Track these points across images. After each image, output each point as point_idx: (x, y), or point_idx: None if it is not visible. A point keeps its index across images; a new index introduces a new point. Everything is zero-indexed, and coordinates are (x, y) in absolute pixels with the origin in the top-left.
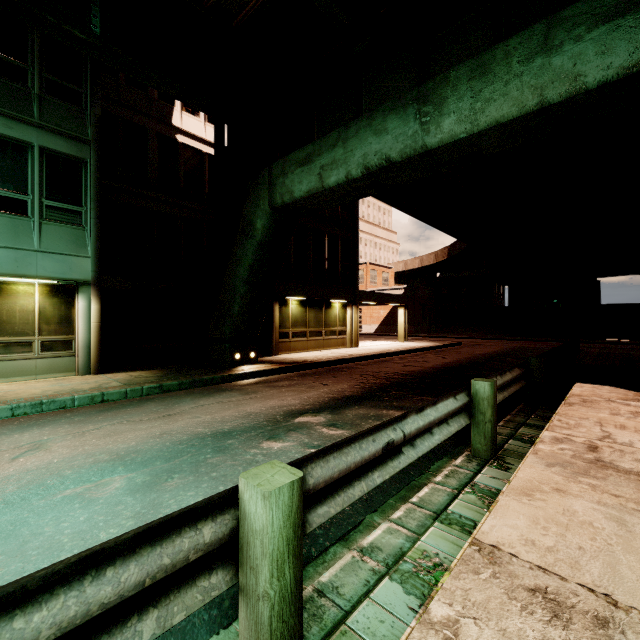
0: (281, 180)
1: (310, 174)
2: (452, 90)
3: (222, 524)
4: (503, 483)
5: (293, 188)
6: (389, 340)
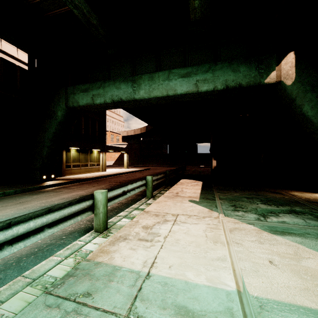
0: (72, 96)
1: (87, 96)
2: (143, 82)
3: (90, 202)
4: (153, 202)
5: (79, 101)
6: (120, 168)
